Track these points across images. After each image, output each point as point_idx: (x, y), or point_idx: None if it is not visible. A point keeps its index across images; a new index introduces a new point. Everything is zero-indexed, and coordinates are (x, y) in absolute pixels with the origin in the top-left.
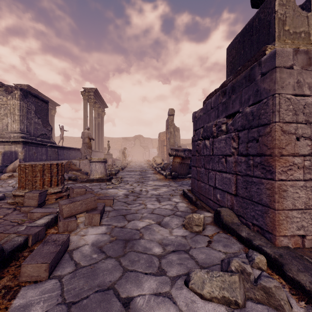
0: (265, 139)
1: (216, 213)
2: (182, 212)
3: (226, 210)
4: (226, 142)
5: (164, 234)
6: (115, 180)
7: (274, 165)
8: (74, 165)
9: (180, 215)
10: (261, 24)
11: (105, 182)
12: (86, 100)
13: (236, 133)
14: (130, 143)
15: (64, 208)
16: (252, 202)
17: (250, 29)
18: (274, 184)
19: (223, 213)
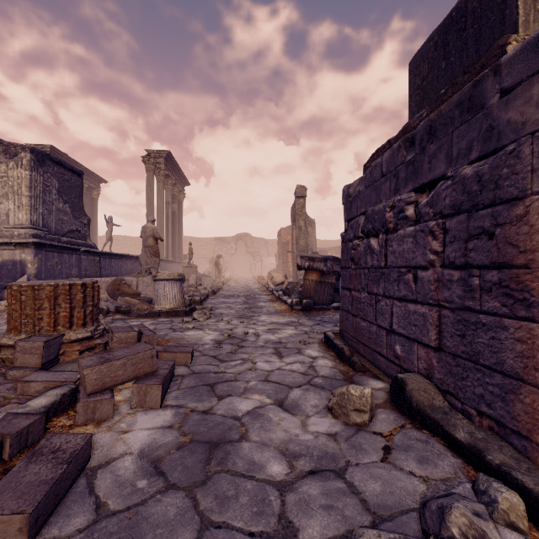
0: (513, 232)
1: (396, 385)
2: (324, 379)
3: (417, 380)
4: (417, 241)
5: (290, 428)
6: (200, 312)
7: (535, 289)
8: (127, 286)
9: (321, 386)
10: (485, 3)
11: (180, 317)
12: (151, 172)
13: (439, 221)
14: (229, 247)
15: (87, 375)
16: (478, 365)
17: (460, 18)
18: (536, 329)
19: (411, 386)
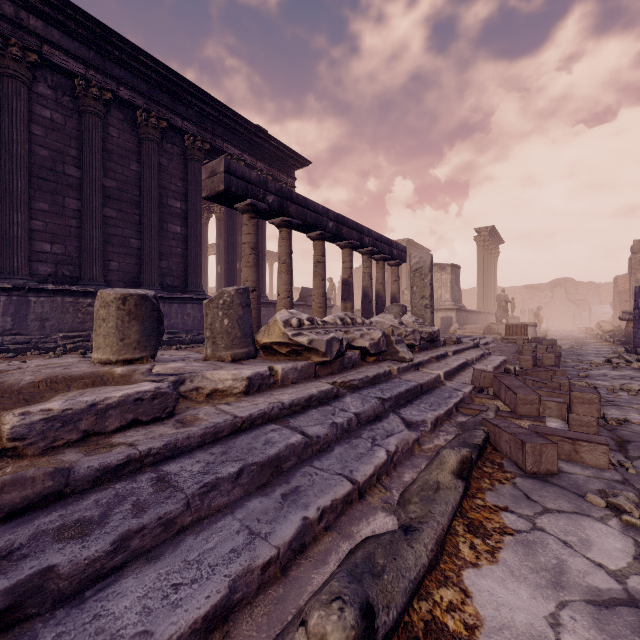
0: None
1: (635, 351)
2: None
3: None
4: None
5: (598, 355)
6: None
7: None
8: (494, 329)
9: None
10: None
11: None
12: (481, 247)
13: None
14: (542, 296)
15: (543, 342)
16: None
17: None
18: None
19: (637, 349)
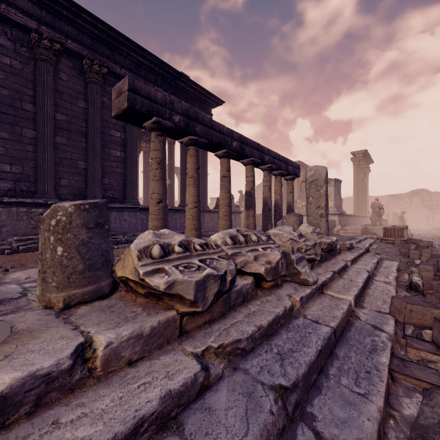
0: None
1: None
2: None
3: None
4: None
5: None
6: None
7: None
8: (370, 230)
9: None
10: None
11: None
12: (357, 166)
13: None
14: (402, 202)
15: (420, 244)
16: None
17: None
18: None
19: None
